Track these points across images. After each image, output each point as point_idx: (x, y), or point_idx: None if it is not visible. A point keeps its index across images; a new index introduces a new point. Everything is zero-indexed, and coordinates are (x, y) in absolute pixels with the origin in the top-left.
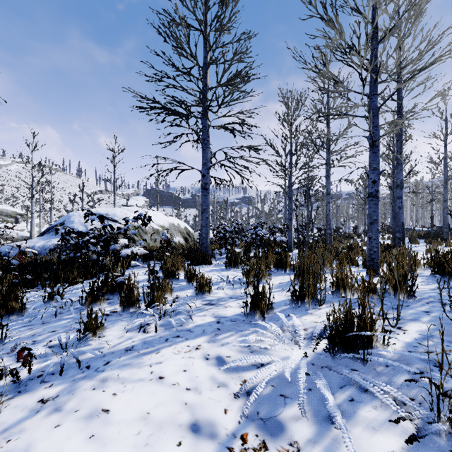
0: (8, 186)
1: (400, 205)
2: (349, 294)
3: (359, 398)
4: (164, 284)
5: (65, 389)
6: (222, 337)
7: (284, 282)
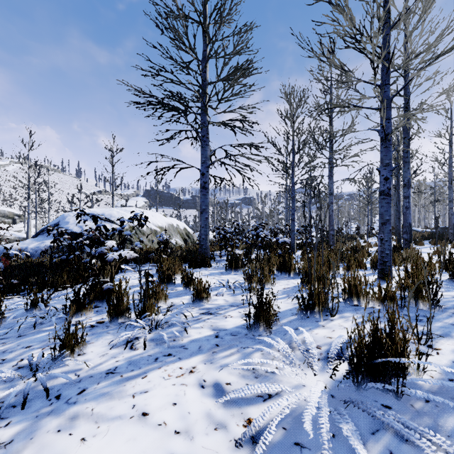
0: (5, 187)
1: (408, 205)
2: (364, 302)
3: (400, 452)
4: (157, 290)
5: (23, 430)
6: (221, 356)
7: (289, 288)
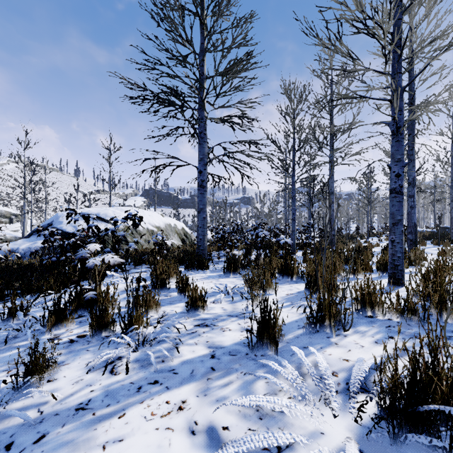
0: (3, 186)
1: (412, 204)
2: (379, 313)
3: None
4: (148, 298)
5: None
6: (218, 385)
7: (293, 294)
